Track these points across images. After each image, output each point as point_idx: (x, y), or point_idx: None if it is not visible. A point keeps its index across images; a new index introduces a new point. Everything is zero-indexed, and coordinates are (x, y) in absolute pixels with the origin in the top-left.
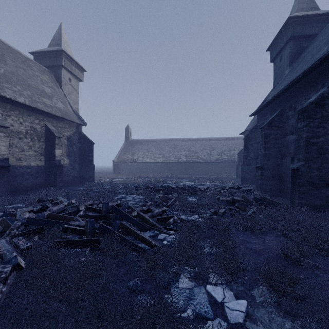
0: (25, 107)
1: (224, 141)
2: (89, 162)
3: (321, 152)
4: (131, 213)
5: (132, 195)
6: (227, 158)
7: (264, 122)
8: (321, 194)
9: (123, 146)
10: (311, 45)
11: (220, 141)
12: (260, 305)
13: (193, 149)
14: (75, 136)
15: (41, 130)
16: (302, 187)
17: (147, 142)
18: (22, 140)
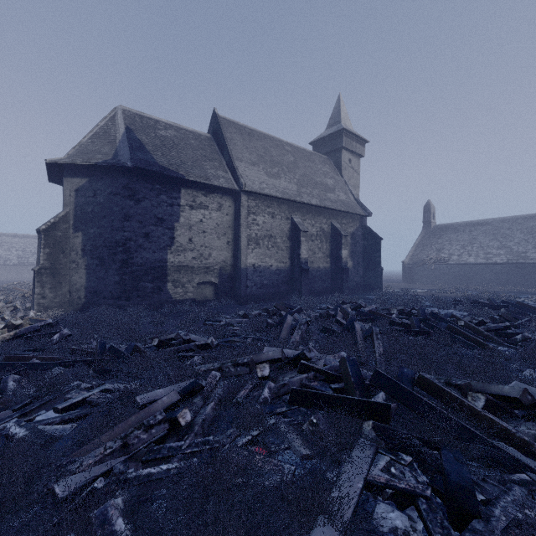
0: (316, 208)
1: None
2: (375, 265)
3: None
4: (455, 323)
5: (448, 310)
6: None
7: None
8: None
9: (419, 238)
10: None
11: None
12: None
13: None
14: (358, 232)
15: (328, 229)
16: None
17: (469, 227)
18: (314, 242)
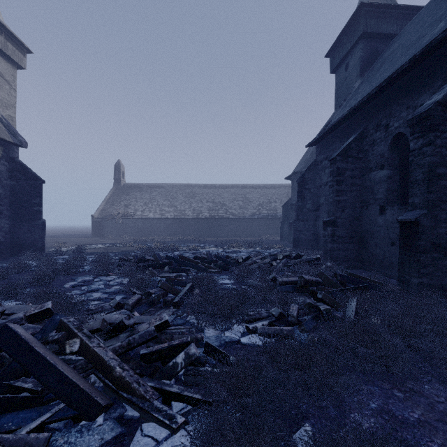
0: None
1: (262, 189)
2: (32, 215)
3: None
4: (64, 344)
5: (109, 276)
6: (266, 212)
7: (329, 155)
8: None
9: (110, 193)
10: (393, 45)
11: (257, 190)
12: None
13: (219, 199)
14: (0, 166)
15: None
16: (424, 255)
17: (151, 188)
18: None
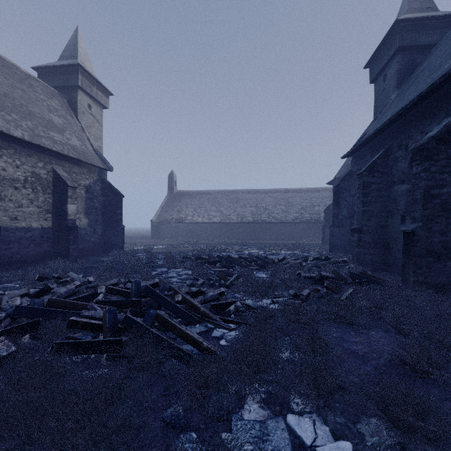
0: (24, 144)
1: (305, 193)
2: (116, 223)
3: (446, 208)
4: (173, 297)
5: (177, 269)
6: (309, 216)
7: (362, 167)
8: (445, 268)
9: (165, 200)
10: (428, 59)
11: (300, 194)
12: (373, 450)
13: (262, 204)
14: (96, 186)
15: (48, 177)
16: (419, 259)
17: (199, 195)
18: (20, 190)
